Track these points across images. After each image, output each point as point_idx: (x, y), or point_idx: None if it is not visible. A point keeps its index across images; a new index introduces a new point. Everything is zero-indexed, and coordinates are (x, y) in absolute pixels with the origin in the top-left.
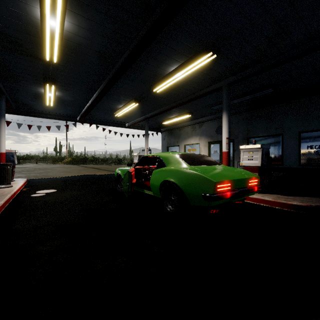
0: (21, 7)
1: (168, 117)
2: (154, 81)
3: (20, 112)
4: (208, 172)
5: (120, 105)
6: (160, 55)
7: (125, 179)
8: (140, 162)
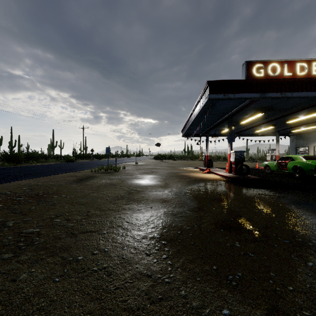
0: (243, 116)
1: (296, 128)
2: (287, 119)
3: (203, 135)
4: (314, 162)
5: (260, 127)
6: (292, 114)
7: (275, 165)
8: (280, 159)
